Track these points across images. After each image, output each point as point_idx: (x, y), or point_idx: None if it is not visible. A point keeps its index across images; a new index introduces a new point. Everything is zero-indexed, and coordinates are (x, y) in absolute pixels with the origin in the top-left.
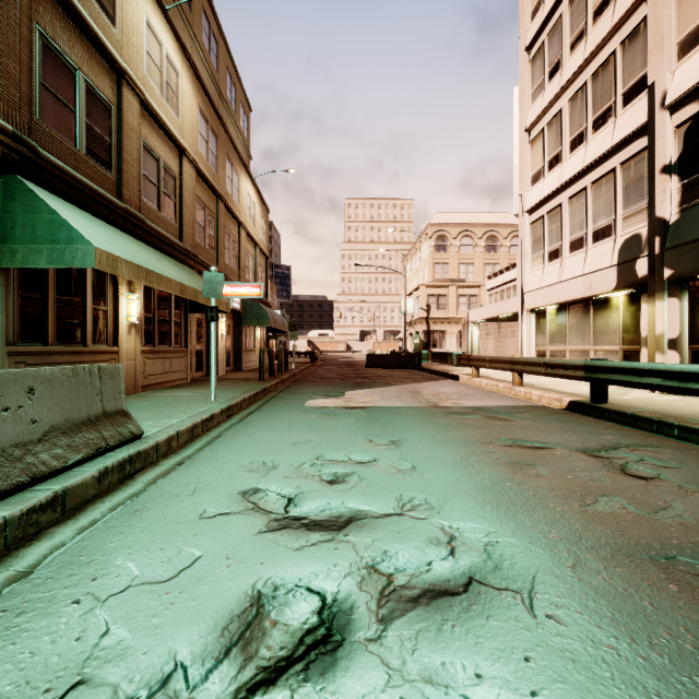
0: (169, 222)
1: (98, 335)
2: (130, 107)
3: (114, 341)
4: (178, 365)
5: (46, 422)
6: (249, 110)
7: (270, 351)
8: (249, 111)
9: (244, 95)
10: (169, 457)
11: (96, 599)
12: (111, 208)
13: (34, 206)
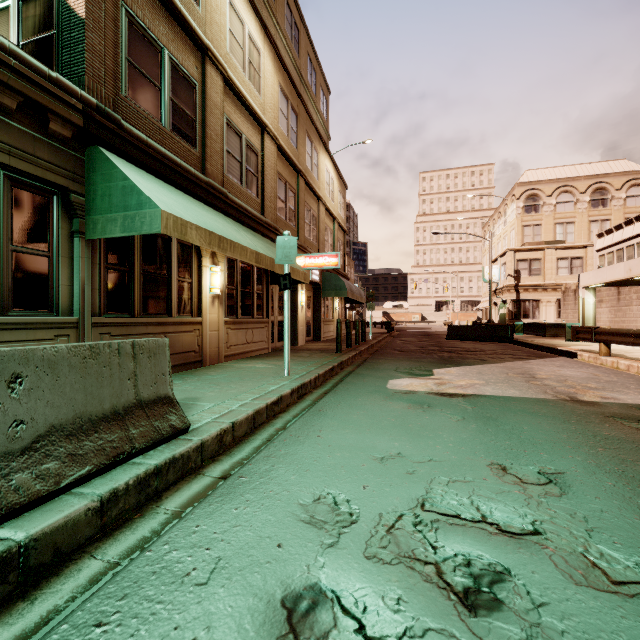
0: (252, 197)
1: (183, 307)
2: (213, 84)
3: (198, 312)
4: (260, 335)
5: (42, 421)
6: (328, 94)
7: (347, 321)
8: (328, 95)
9: (323, 79)
10: (218, 459)
11: None
12: (194, 180)
13: (110, 175)
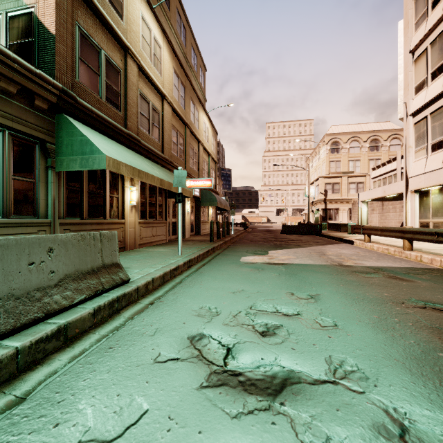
0: (156, 141)
1: (113, 213)
2: (132, 70)
3: (122, 216)
4: (161, 231)
5: (61, 272)
6: (205, 70)
7: (217, 222)
8: (205, 71)
9: (201, 61)
10: (146, 296)
11: None
12: (120, 133)
13: (72, 132)
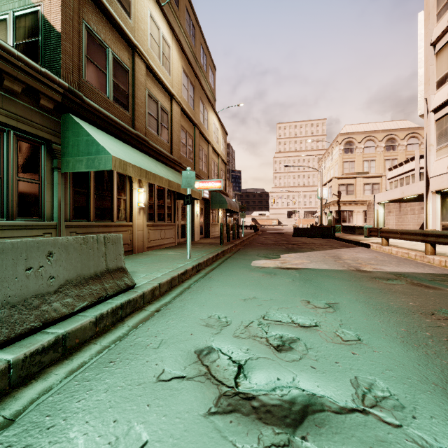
0: (164, 142)
1: (120, 215)
2: (140, 69)
3: (130, 218)
4: (169, 234)
5: (62, 277)
6: (214, 70)
7: (227, 225)
8: (214, 71)
9: (211, 61)
10: (152, 303)
11: None
12: (128, 133)
13: (78, 132)
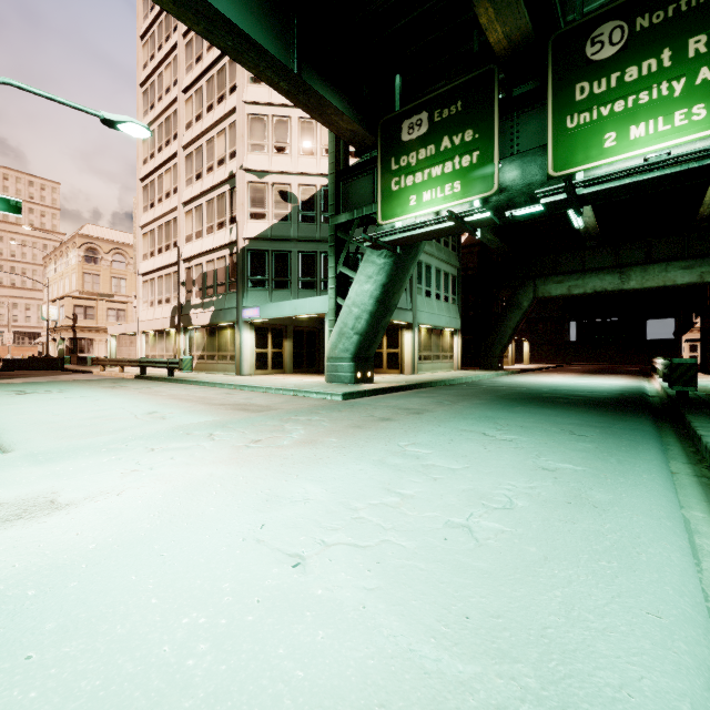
0: None
1: None
2: None
3: None
4: None
5: None
6: None
7: None
8: None
9: None
10: None
11: None
12: None
13: None
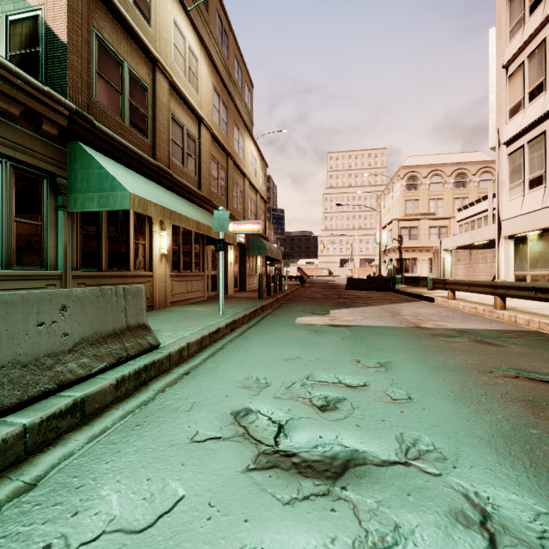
0: (191, 175)
1: (138, 263)
2: (161, 88)
3: (150, 267)
4: (197, 286)
5: (77, 334)
6: (252, 88)
7: (267, 275)
8: (252, 89)
9: (248, 76)
10: (180, 365)
11: (67, 546)
12: (147, 165)
13: (89, 164)
